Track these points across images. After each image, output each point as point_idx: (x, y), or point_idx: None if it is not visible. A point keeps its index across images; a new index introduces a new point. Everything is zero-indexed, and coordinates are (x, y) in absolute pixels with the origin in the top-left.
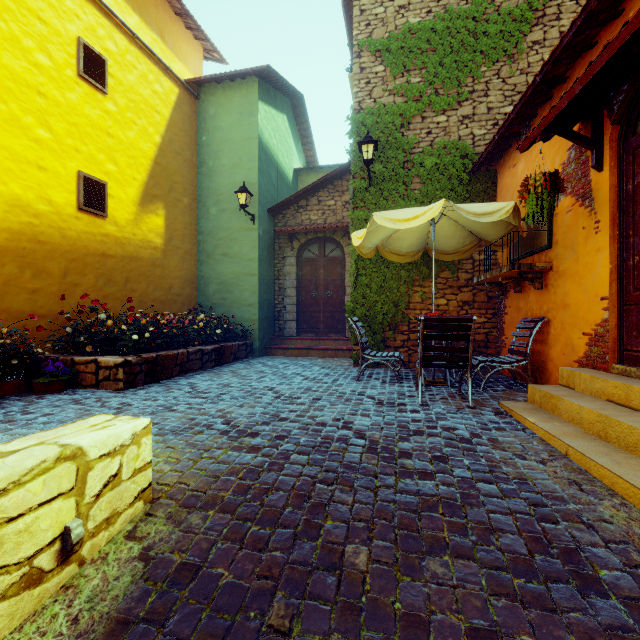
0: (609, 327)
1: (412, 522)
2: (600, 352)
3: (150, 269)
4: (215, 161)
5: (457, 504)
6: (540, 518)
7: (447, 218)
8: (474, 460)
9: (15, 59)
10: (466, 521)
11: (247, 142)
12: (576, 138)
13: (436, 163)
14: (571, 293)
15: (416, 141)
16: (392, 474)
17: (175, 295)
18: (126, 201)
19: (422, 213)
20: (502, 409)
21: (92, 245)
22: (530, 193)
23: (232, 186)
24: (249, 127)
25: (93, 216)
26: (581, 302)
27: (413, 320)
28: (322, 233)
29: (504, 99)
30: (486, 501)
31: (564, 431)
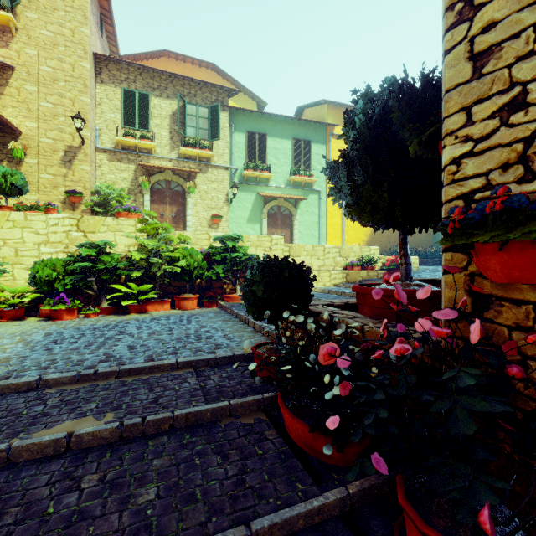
0: None
1: None
2: None
3: None
4: None
5: None
6: None
7: None
8: None
9: None
10: None
11: None
12: None
13: None
14: None
15: None
16: None
17: (422, 240)
18: None
19: None
20: None
21: None
22: None
23: None
24: None
25: None
26: None
27: None
28: None
29: None
30: None
31: None
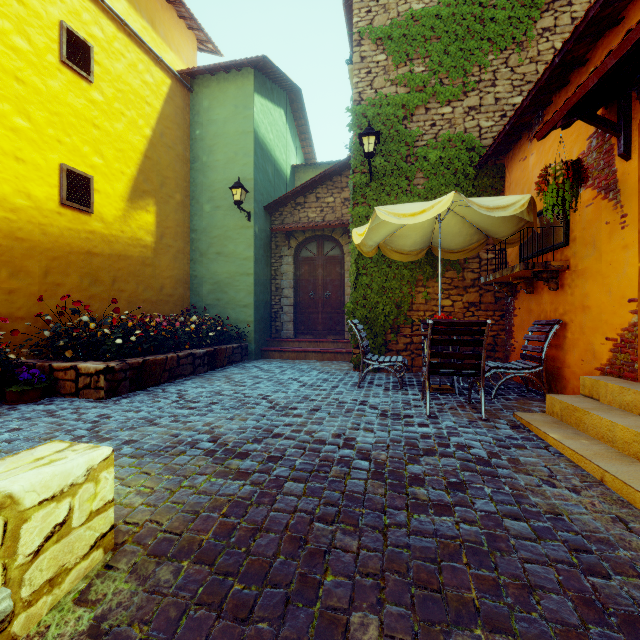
0: (638, 332)
1: (431, 577)
2: (627, 359)
3: (140, 268)
4: (209, 156)
5: (483, 550)
6: (586, 570)
7: (454, 214)
8: (496, 488)
9: None
10: (497, 575)
11: (242, 136)
12: (601, 123)
13: (441, 157)
14: (592, 294)
15: (419, 134)
16: (403, 508)
17: (167, 295)
18: (114, 196)
19: (429, 207)
20: (518, 422)
21: (76, 243)
22: (550, 184)
23: (227, 182)
24: (244, 120)
25: (77, 212)
26: (604, 304)
27: (416, 322)
28: (320, 231)
29: (512, 89)
30: (518, 545)
31: (595, 451)
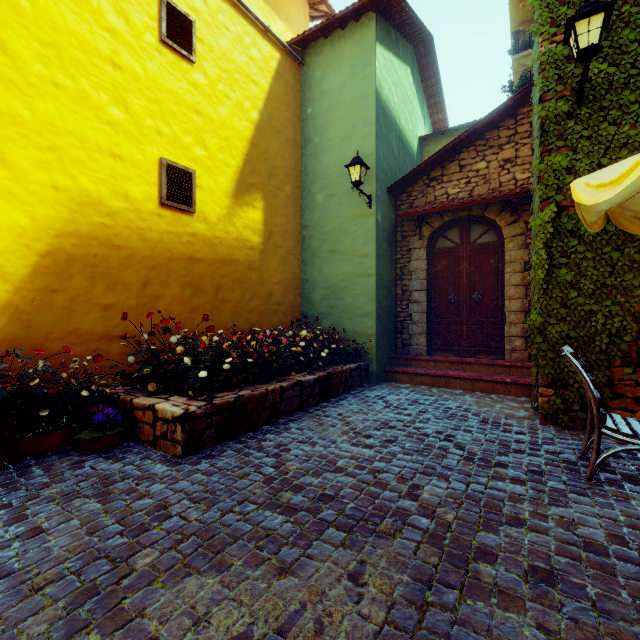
0: None
1: None
2: None
3: (246, 274)
4: (322, 136)
5: None
6: None
7: None
8: None
9: (84, 24)
10: None
11: (361, 102)
12: None
13: None
14: None
15: None
16: None
17: (275, 304)
18: (217, 192)
19: None
20: None
21: (177, 248)
22: None
23: (342, 163)
24: (363, 81)
25: (178, 212)
26: None
27: None
28: (466, 211)
29: None
30: None
31: None
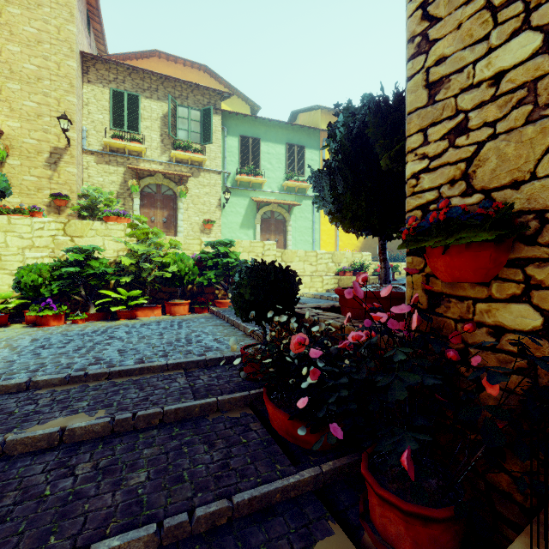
0: None
1: None
2: None
3: None
4: None
5: None
6: None
7: None
8: None
9: None
10: None
11: None
12: None
13: None
14: None
15: None
16: None
17: None
18: None
19: None
20: None
21: None
22: None
23: None
24: None
25: None
26: None
27: None
28: None
29: None
30: None
31: None
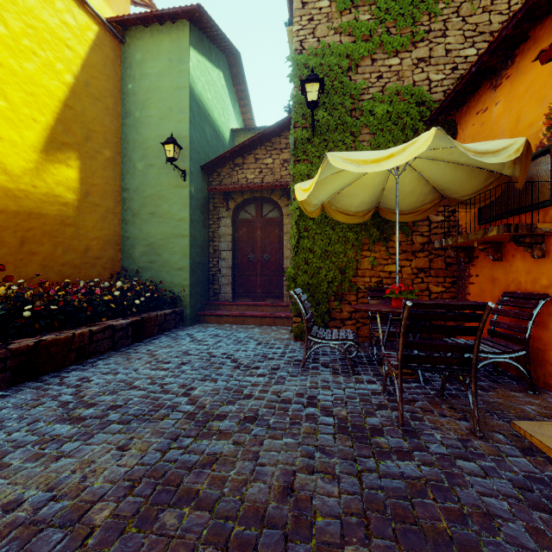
0: None
1: None
2: None
3: (58, 228)
4: (142, 111)
5: None
6: None
7: (410, 169)
8: None
9: None
10: None
11: (177, 91)
12: None
13: (388, 111)
14: None
15: (365, 86)
16: None
17: (93, 258)
18: (22, 146)
19: (400, 150)
20: (525, 439)
21: None
22: None
23: (161, 139)
24: (179, 75)
25: None
26: None
27: (362, 289)
28: (259, 193)
29: (464, 40)
30: None
31: None
